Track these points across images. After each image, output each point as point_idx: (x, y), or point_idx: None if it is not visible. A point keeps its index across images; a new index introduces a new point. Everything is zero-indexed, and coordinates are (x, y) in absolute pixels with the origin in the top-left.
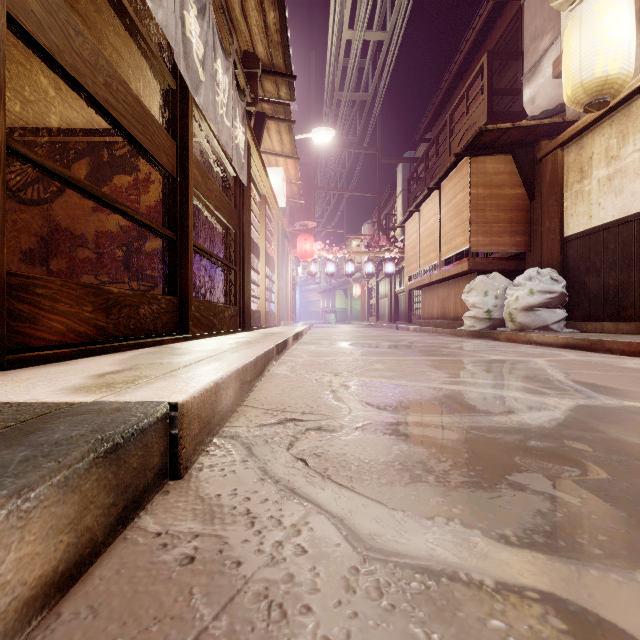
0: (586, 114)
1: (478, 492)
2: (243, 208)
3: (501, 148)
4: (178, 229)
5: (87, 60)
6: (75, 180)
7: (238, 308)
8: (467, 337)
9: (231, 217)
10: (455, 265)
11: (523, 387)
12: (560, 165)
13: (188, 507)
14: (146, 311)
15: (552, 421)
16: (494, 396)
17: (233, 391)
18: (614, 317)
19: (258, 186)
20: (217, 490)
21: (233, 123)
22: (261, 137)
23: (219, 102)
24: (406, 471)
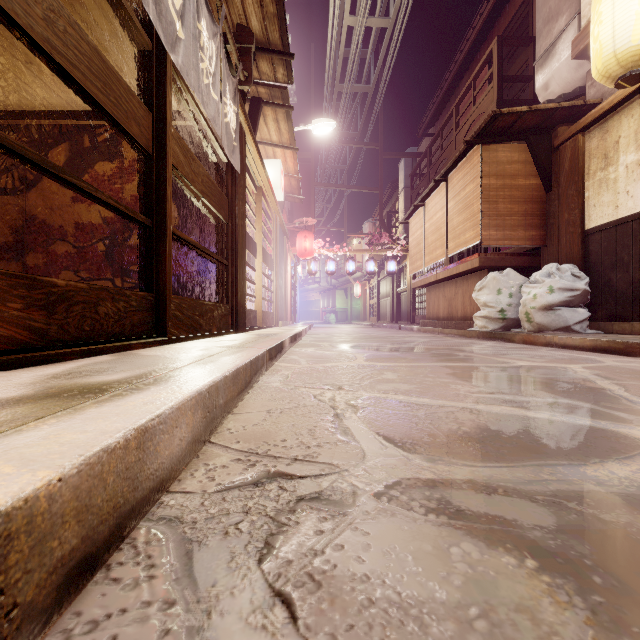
0: (610, 96)
1: None
2: (236, 197)
3: (515, 135)
4: (154, 214)
5: None
6: None
7: (230, 307)
8: (477, 338)
9: (222, 206)
10: (464, 261)
11: (587, 408)
12: (581, 152)
13: None
14: (109, 309)
15: None
16: (558, 425)
17: (188, 428)
18: None
19: (254, 177)
20: None
21: (222, 98)
22: (257, 124)
23: (204, 69)
24: None
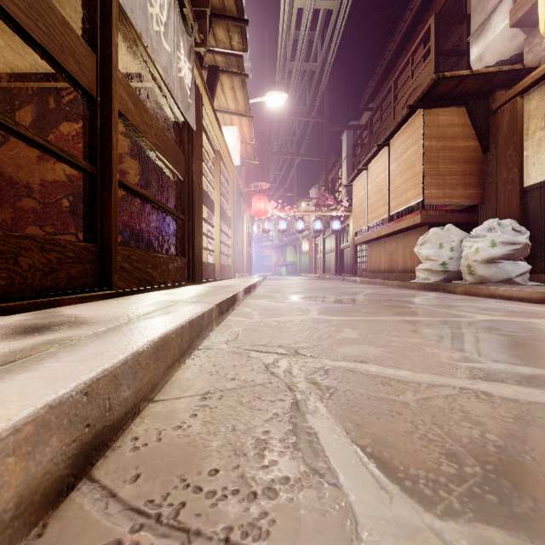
0: None
1: None
2: (192, 155)
3: (455, 100)
4: (98, 161)
5: None
6: None
7: (187, 260)
8: (418, 289)
9: (178, 162)
10: (406, 218)
11: None
12: (520, 113)
13: None
14: (35, 260)
15: None
16: None
17: (4, 493)
18: None
19: (212, 141)
20: None
21: (175, 51)
22: (214, 90)
23: (153, 15)
24: None
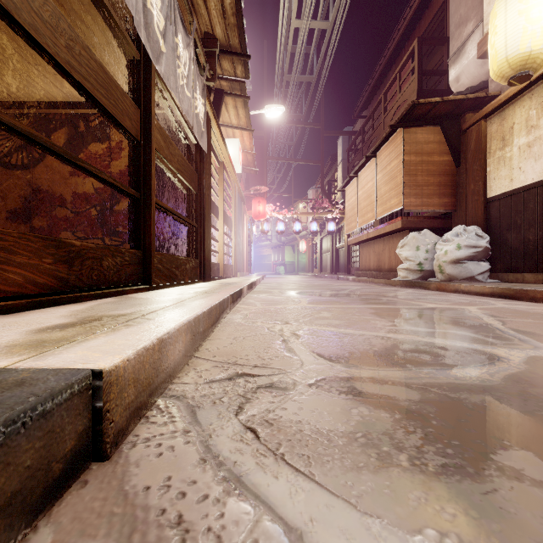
0: (507, 89)
1: (466, 483)
2: (203, 172)
3: (431, 120)
4: (142, 188)
5: (47, 21)
6: (34, 136)
7: (199, 261)
8: (400, 286)
9: (192, 180)
10: (390, 223)
11: (467, 336)
12: (484, 134)
13: (104, 510)
14: (110, 263)
15: (512, 376)
16: (443, 346)
17: (183, 344)
18: (534, 269)
19: (217, 154)
20: (146, 479)
21: (193, 94)
22: (220, 111)
23: (180, 73)
24: (372, 447)
